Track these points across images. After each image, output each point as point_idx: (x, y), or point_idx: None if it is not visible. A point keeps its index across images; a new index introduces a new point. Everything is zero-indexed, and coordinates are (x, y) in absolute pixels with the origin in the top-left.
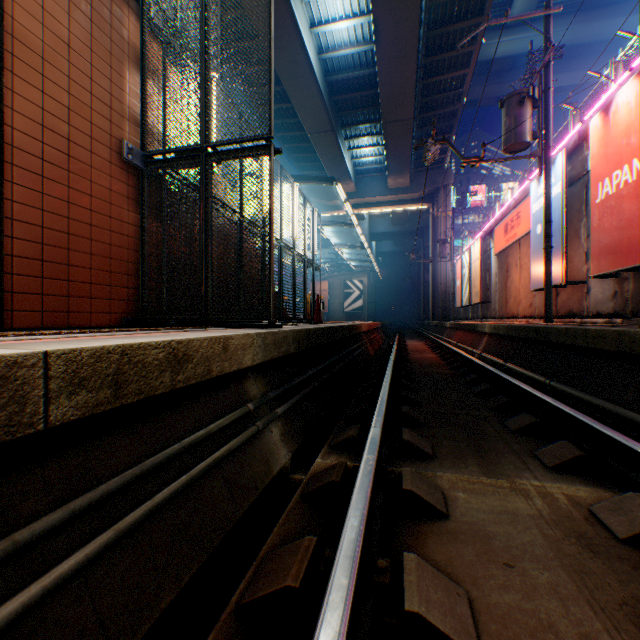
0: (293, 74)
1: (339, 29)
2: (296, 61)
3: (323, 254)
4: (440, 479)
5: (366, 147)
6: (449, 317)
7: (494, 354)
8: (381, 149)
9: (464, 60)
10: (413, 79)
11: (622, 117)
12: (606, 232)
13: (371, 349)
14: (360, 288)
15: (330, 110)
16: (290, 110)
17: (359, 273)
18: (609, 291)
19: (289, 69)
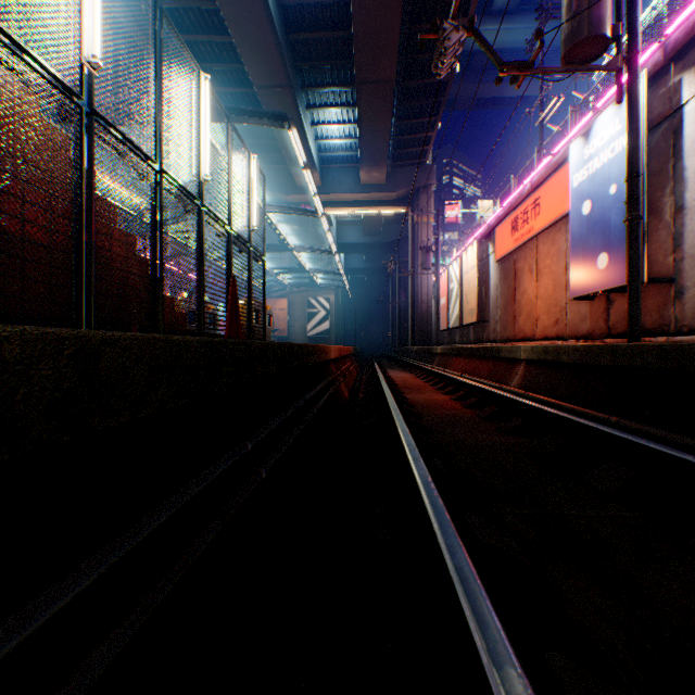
0: None
1: None
2: None
3: (282, 265)
4: None
5: (334, 124)
6: (431, 342)
7: (557, 396)
8: (353, 129)
9: (462, 3)
10: (399, 12)
11: None
12: None
13: (345, 387)
14: (327, 307)
15: (285, 52)
16: (229, 49)
17: (325, 289)
18: None
19: None
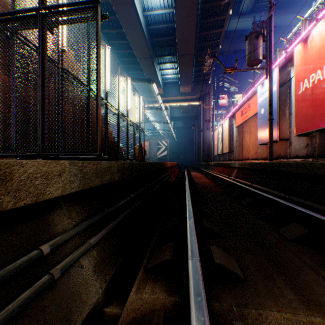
0: (128, 22)
1: None
2: (130, 13)
3: (146, 127)
4: (268, 321)
5: (169, 69)
6: (211, 160)
7: (243, 179)
8: (177, 71)
9: (221, 23)
10: (194, 31)
11: (316, 43)
12: (305, 109)
13: (173, 177)
14: (165, 145)
15: (149, 46)
16: (127, 45)
17: (165, 137)
18: (304, 143)
19: (126, 18)
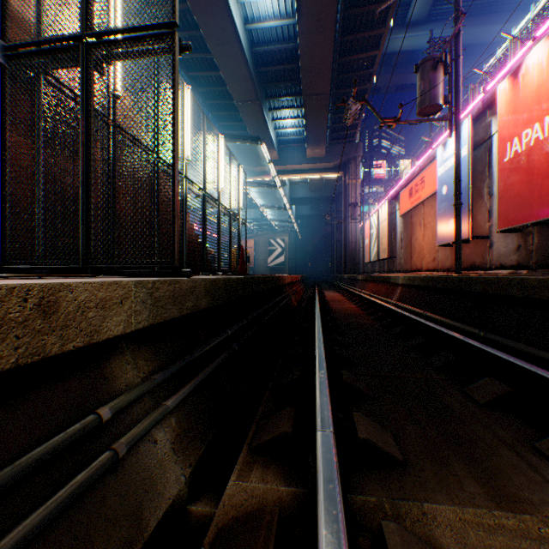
0: (220, 40)
1: (264, 0)
2: (223, 27)
3: (249, 215)
4: (436, 524)
5: (288, 119)
6: (359, 271)
7: (411, 304)
8: (301, 121)
9: (375, 42)
10: (331, 55)
11: (533, 78)
12: (515, 188)
13: (294, 300)
14: (282, 246)
15: (255, 80)
16: (218, 79)
17: (281, 233)
18: (513, 245)
19: (216, 35)
